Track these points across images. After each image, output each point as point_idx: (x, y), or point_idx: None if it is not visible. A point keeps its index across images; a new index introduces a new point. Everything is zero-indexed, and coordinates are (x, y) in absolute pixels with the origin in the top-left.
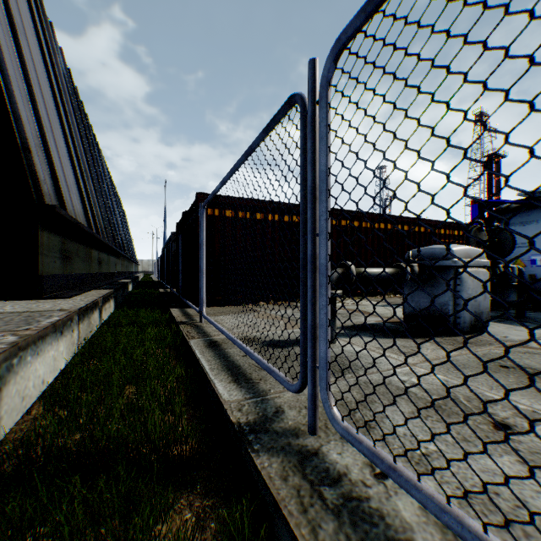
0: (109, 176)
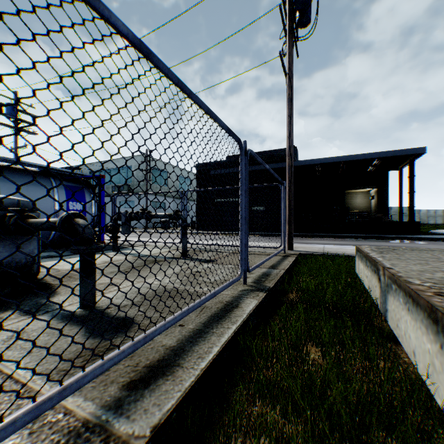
0: None
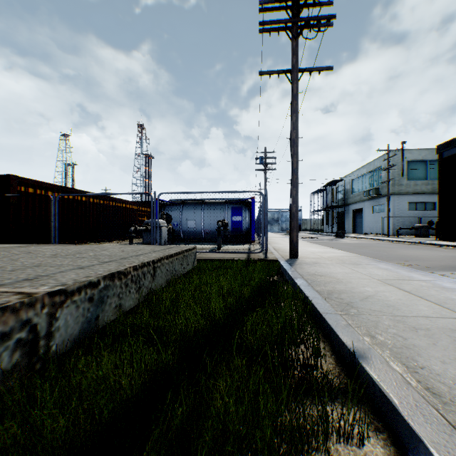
0: None
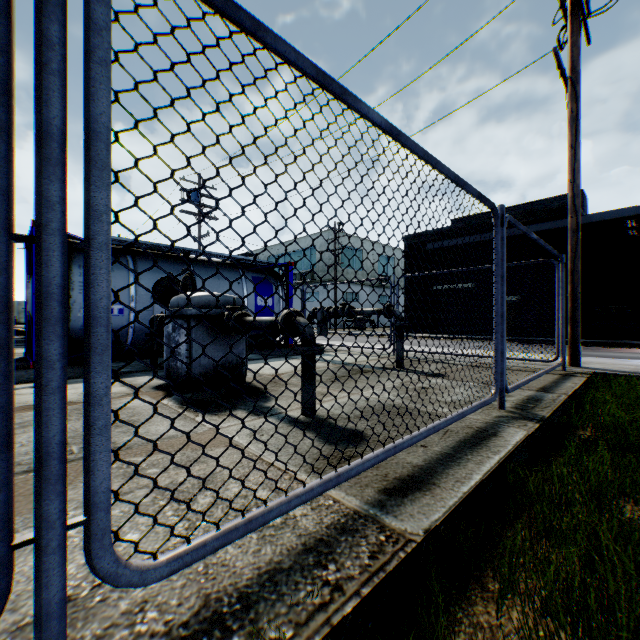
0: None
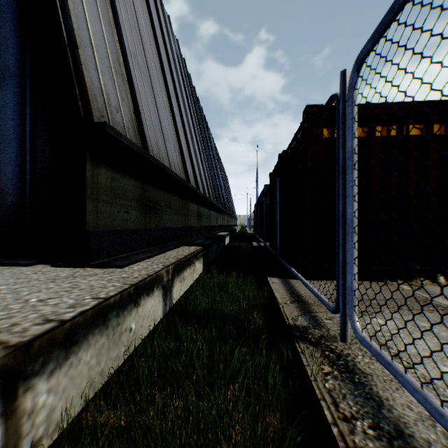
0: (215, 148)
